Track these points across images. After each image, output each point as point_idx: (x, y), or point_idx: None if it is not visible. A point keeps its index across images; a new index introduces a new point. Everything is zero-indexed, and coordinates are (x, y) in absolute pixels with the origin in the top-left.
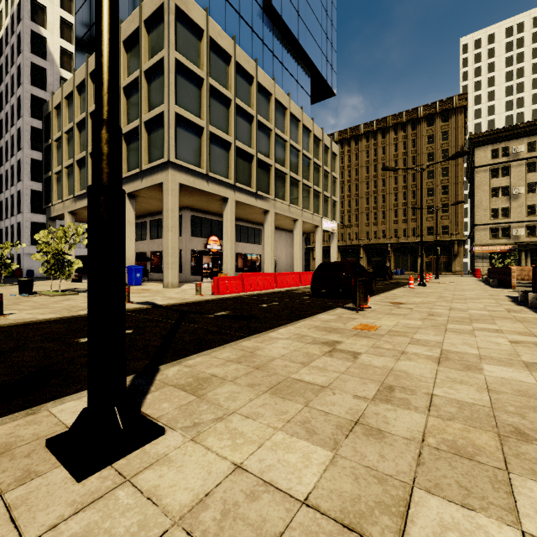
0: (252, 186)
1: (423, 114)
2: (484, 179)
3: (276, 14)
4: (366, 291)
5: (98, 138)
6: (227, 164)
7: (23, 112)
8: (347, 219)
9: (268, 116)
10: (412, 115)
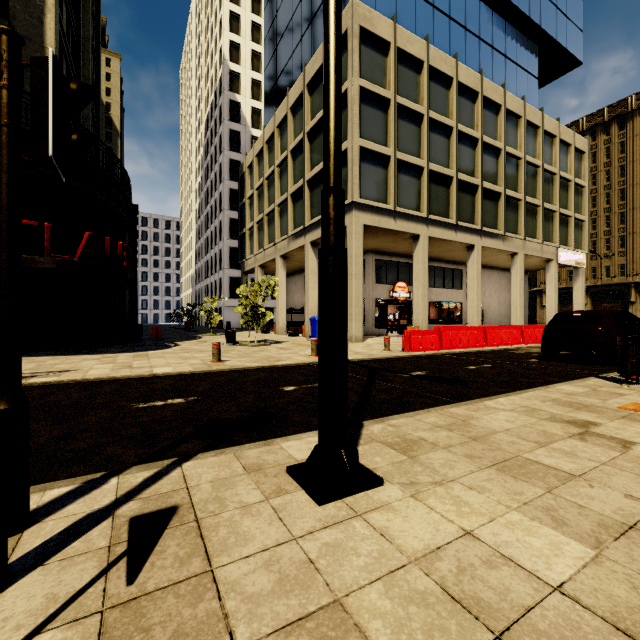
0: (450, 216)
1: None
2: None
3: None
4: None
5: (327, 205)
6: (418, 194)
7: (223, 177)
8: (604, 245)
9: (472, 122)
10: None
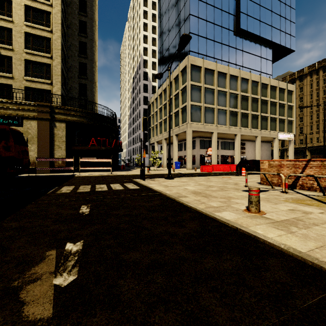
0: (226, 124)
1: None
2: None
3: (243, 31)
4: (239, 169)
5: (169, 150)
6: (213, 117)
7: (141, 104)
8: (316, 127)
9: (236, 87)
10: None
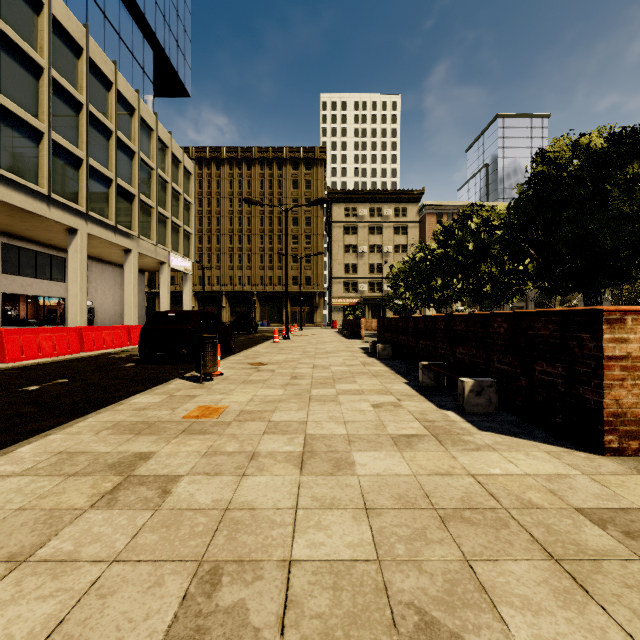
0: (39, 183)
1: (289, 156)
2: (339, 235)
3: None
4: (215, 353)
5: None
6: None
7: None
8: (207, 259)
9: (74, 79)
10: (278, 153)
